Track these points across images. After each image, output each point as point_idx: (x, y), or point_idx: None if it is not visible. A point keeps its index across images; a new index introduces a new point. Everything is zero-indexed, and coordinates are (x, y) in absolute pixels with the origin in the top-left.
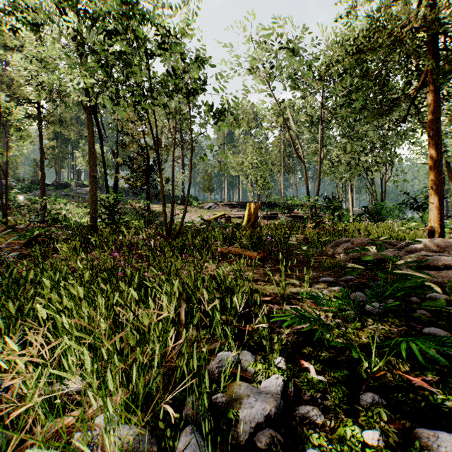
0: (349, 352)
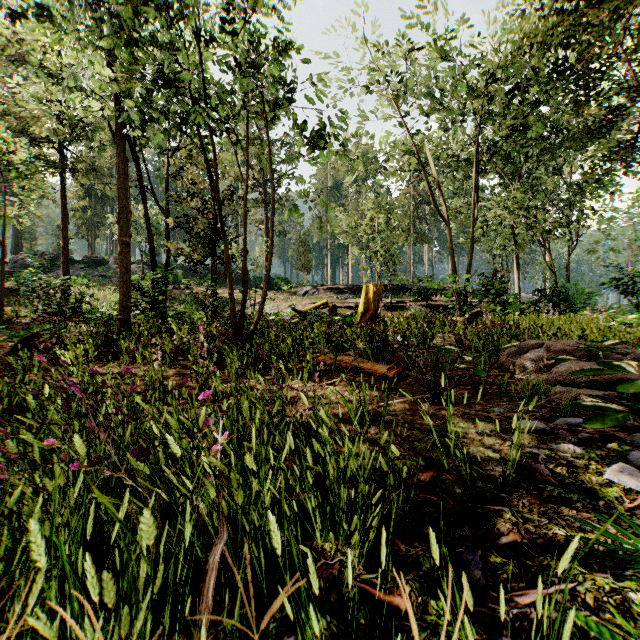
0: None
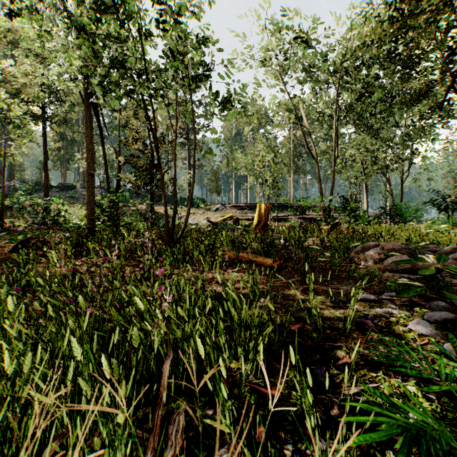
0: None
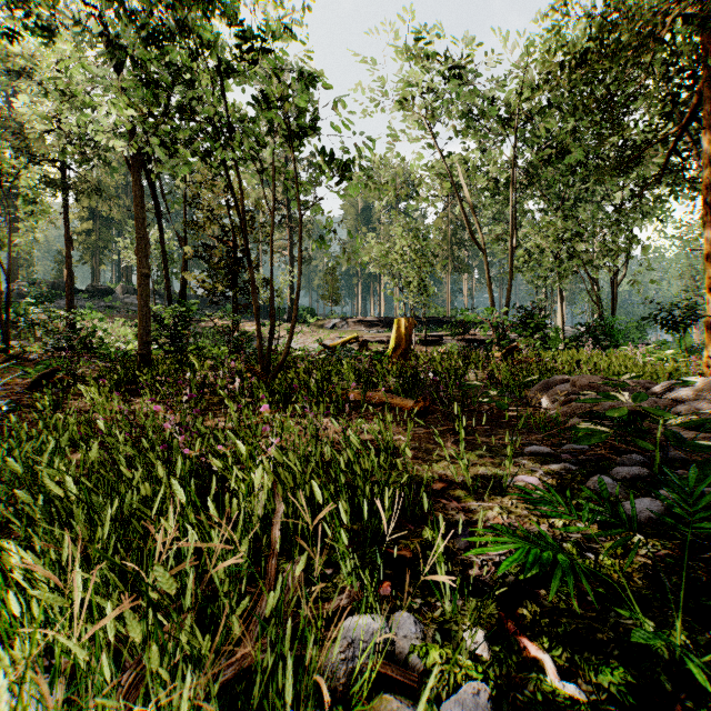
0: (615, 614)
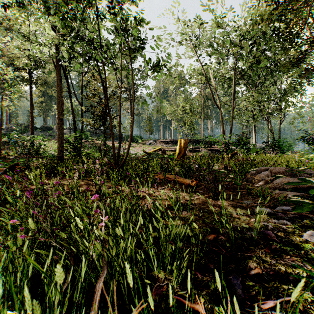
0: None
